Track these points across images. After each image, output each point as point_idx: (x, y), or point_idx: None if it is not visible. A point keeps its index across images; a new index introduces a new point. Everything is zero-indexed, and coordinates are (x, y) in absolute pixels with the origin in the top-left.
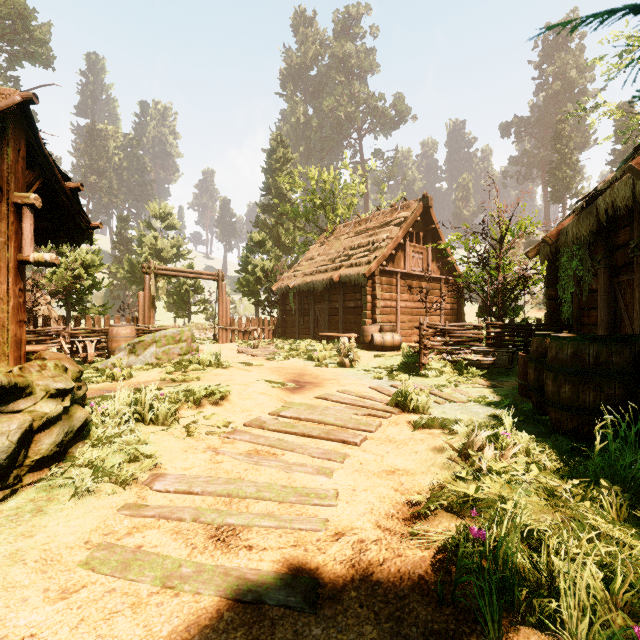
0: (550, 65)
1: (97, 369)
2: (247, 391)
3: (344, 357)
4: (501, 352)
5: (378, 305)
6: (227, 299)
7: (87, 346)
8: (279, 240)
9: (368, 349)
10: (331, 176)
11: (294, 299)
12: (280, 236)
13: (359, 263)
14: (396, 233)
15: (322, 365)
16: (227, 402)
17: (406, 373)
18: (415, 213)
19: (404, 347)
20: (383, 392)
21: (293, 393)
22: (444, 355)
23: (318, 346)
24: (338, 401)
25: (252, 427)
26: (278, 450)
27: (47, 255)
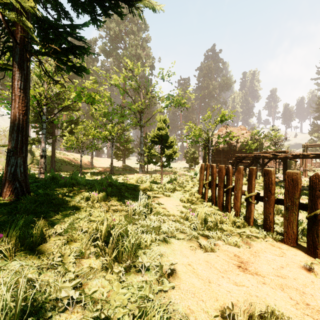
0: None
1: None
2: None
3: None
4: None
5: None
6: None
7: None
8: None
9: None
10: None
11: None
12: None
13: None
14: None
15: None
16: None
17: None
18: None
19: None
20: None
21: None
22: None
23: None
24: None
25: None
26: None
27: (314, 160)
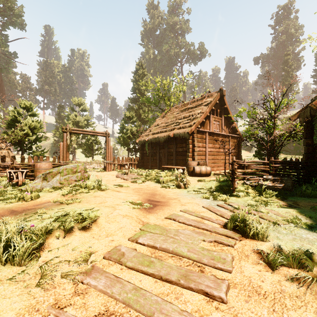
0: (280, 27)
1: (21, 190)
2: (113, 214)
3: (180, 182)
4: (286, 180)
5: (196, 150)
6: (111, 147)
7: (18, 175)
8: (140, 117)
9: (191, 175)
10: (167, 82)
11: (148, 147)
12: (140, 114)
13: (184, 126)
14: (205, 110)
15: (166, 187)
16: (95, 225)
17: (222, 193)
18: (216, 99)
19: (212, 174)
20: (215, 212)
21: (148, 212)
22: (245, 181)
23: (163, 174)
24: (184, 223)
25: (111, 260)
26: (133, 313)
27: None
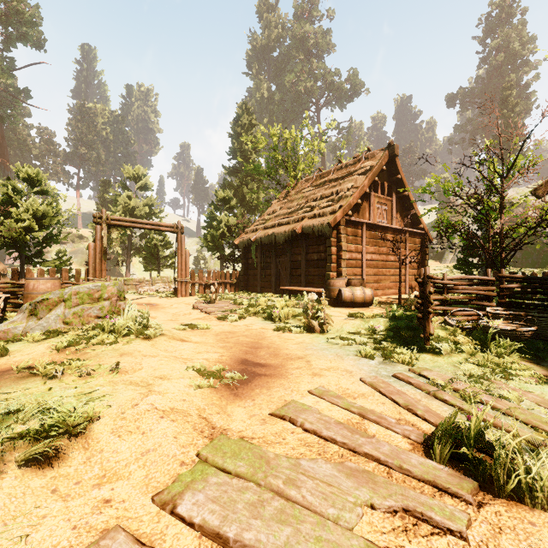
0: (493, 39)
1: None
2: (137, 408)
3: (312, 319)
4: (539, 317)
5: (343, 257)
6: (186, 252)
7: None
8: (244, 200)
9: (335, 305)
10: (292, 136)
11: (256, 252)
12: (245, 196)
13: (323, 213)
14: (361, 182)
15: (284, 330)
16: (80, 444)
17: (401, 345)
18: (381, 162)
19: (374, 303)
20: (393, 398)
21: (234, 397)
22: (447, 318)
23: (279, 303)
24: (317, 433)
25: None
26: None
27: None
